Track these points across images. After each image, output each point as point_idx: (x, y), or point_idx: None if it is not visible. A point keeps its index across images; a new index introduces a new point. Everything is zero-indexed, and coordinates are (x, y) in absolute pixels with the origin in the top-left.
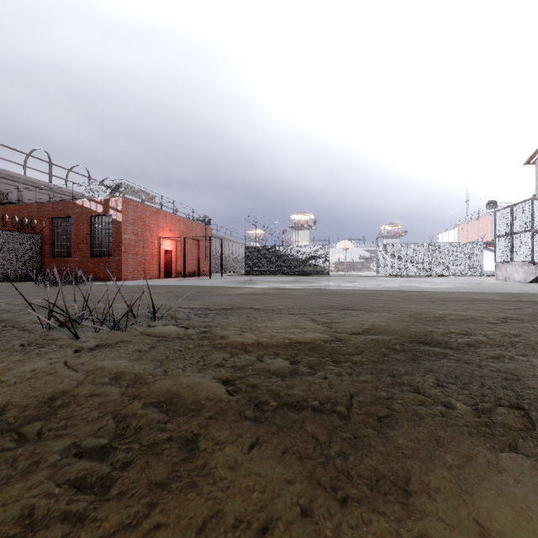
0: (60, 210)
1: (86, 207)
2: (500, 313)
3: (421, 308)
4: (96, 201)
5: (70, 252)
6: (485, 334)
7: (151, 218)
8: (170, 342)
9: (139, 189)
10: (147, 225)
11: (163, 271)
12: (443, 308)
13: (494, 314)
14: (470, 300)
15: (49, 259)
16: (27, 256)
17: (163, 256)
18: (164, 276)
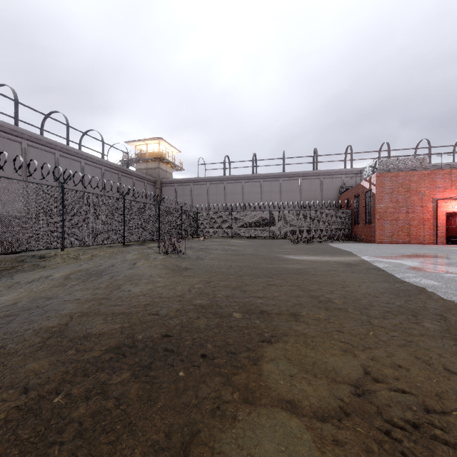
0: (356, 191)
1: (363, 186)
2: (148, 296)
3: (192, 281)
4: (366, 180)
5: (358, 220)
6: (110, 280)
7: (420, 182)
8: (150, 258)
9: (400, 158)
10: (413, 190)
11: (444, 236)
12: (184, 285)
13: (144, 292)
14: (261, 314)
15: (353, 225)
16: (342, 224)
17: (444, 220)
18: (454, 242)
